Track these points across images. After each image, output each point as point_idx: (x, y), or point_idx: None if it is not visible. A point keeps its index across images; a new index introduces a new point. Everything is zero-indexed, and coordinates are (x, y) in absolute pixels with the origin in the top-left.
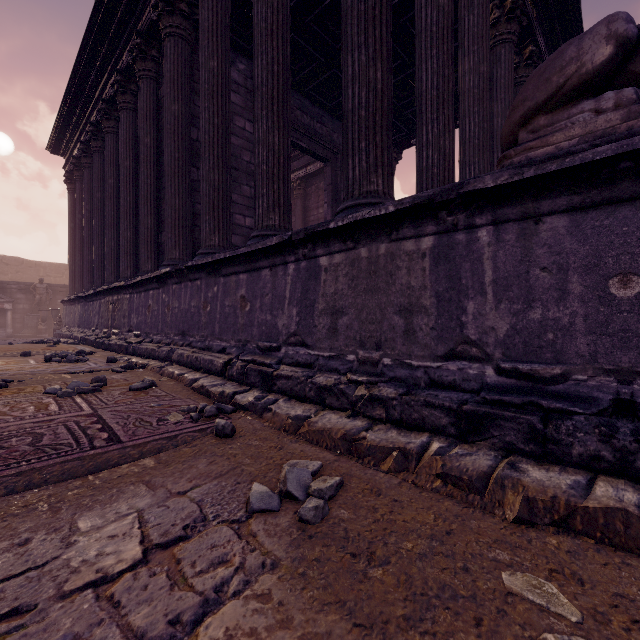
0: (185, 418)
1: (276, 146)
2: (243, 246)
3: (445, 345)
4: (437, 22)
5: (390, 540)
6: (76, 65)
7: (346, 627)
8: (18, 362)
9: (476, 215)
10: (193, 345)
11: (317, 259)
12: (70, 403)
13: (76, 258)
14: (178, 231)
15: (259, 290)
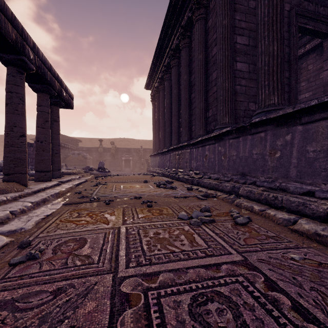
0: None
1: None
2: None
3: None
4: None
5: None
6: (159, 38)
7: None
8: (145, 186)
9: None
10: (258, 184)
11: None
12: (207, 236)
13: (156, 135)
14: (227, 104)
15: None
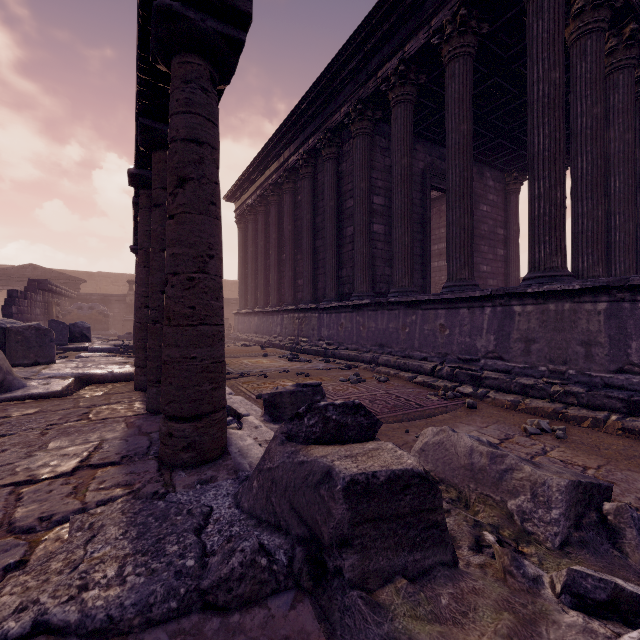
0: (438, 398)
1: (466, 226)
2: (445, 293)
3: (615, 365)
4: (591, 127)
5: (604, 445)
6: (266, 145)
7: (601, 458)
8: (275, 361)
9: (637, 295)
10: (393, 354)
11: (511, 307)
12: (365, 387)
13: (248, 281)
14: (365, 271)
15: (458, 322)
